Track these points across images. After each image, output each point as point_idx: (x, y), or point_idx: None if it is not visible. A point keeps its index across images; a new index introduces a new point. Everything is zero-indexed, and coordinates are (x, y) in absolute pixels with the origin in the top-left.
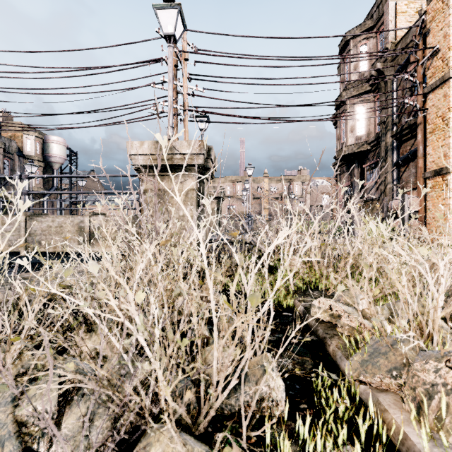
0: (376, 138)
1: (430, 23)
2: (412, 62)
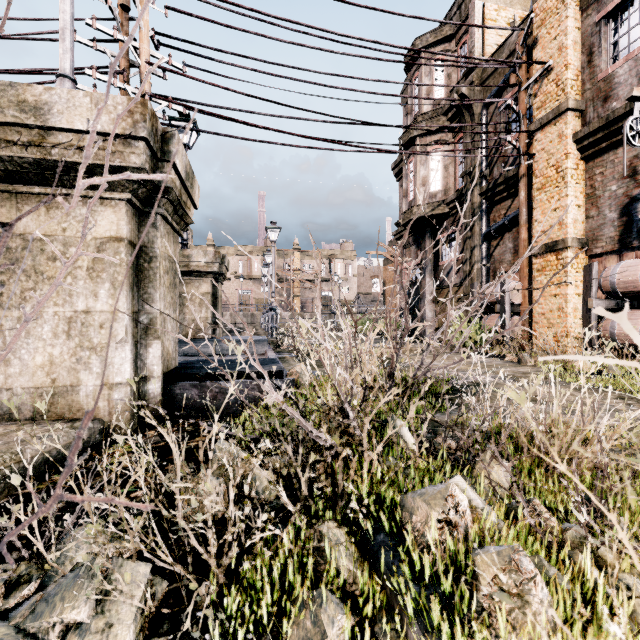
0: (458, 195)
1: (538, 29)
2: (512, 85)
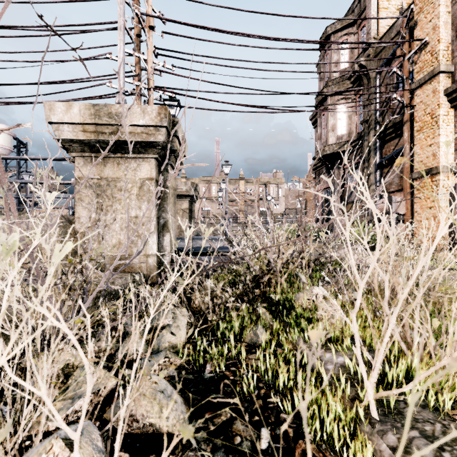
0: (359, 137)
1: (418, 15)
2: (398, 56)
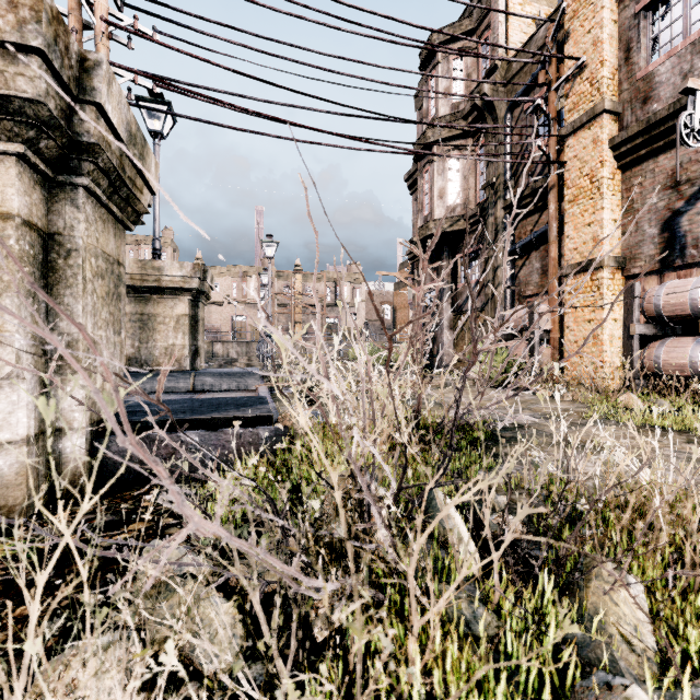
0: (480, 209)
1: (570, 22)
2: (541, 84)
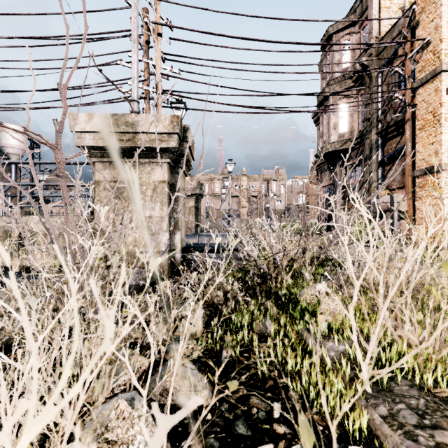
0: (360, 135)
1: (419, 15)
2: (400, 55)
